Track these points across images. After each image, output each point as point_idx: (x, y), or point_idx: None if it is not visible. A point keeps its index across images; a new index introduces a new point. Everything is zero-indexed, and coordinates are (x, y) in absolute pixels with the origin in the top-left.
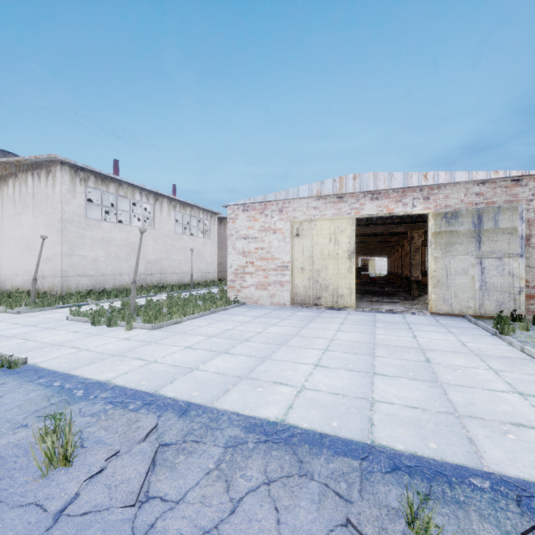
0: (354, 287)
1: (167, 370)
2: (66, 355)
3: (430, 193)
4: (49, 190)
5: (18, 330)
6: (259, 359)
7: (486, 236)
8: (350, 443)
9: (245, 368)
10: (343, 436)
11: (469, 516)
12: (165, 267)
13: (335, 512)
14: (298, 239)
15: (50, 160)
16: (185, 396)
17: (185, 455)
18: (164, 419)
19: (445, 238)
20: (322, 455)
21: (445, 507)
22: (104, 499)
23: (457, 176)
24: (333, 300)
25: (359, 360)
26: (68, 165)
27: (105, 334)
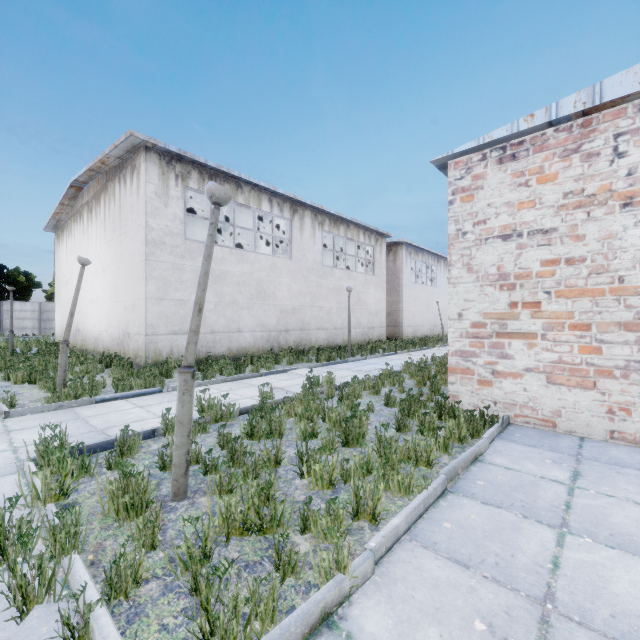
0: None
1: None
2: None
3: None
4: (134, 196)
5: None
6: None
7: None
8: None
9: None
10: None
11: None
12: (308, 320)
13: None
14: None
15: (133, 148)
16: None
17: None
18: None
19: None
20: None
21: None
22: None
23: None
24: None
25: None
26: (156, 153)
27: None
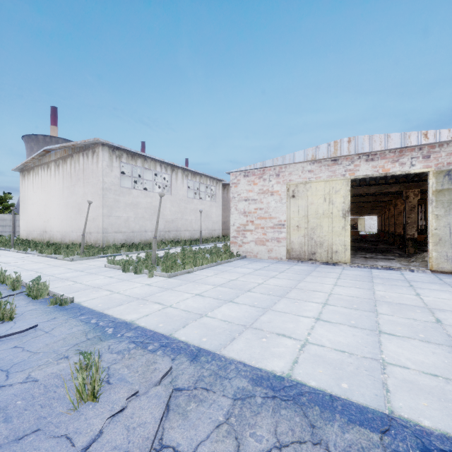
0: (348, 244)
1: (180, 315)
2: (102, 296)
3: (431, 151)
4: (94, 166)
5: (70, 274)
6: (261, 309)
7: None
8: (365, 410)
9: (249, 317)
10: (356, 401)
11: None
12: (180, 226)
13: None
14: (294, 200)
15: (95, 143)
16: (196, 341)
17: (196, 402)
18: (177, 362)
19: (448, 196)
20: (335, 421)
21: None
22: (123, 441)
23: None
24: (327, 256)
25: (361, 316)
26: (107, 146)
27: (132, 280)
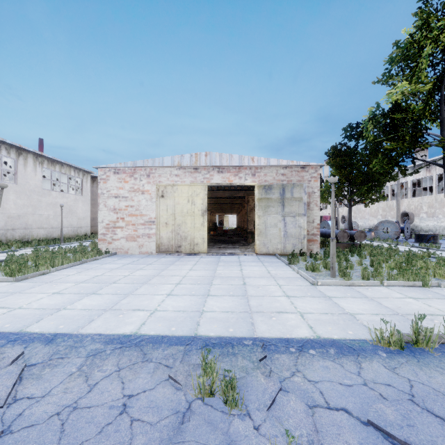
0: (206, 237)
1: (33, 313)
2: None
3: (256, 171)
4: None
5: None
6: (123, 295)
7: (287, 202)
8: (181, 338)
9: (110, 303)
10: (177, 335)
11: (237, 359)
12: (31, 222)
13: (162, 375)
14: (163, 199)
15: None
16: (52, 330)
17: (50, 368)
18: (30, 348)
19: (265, 203)
20: (160, 347)
21: (227, 358)
22: None
23: (271, 161)
24: (190, 248)
25: (200, 288)
26: None
27: None
